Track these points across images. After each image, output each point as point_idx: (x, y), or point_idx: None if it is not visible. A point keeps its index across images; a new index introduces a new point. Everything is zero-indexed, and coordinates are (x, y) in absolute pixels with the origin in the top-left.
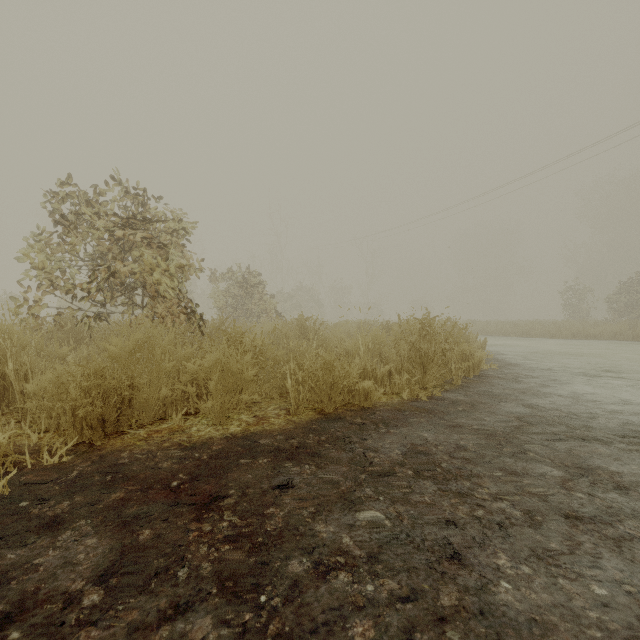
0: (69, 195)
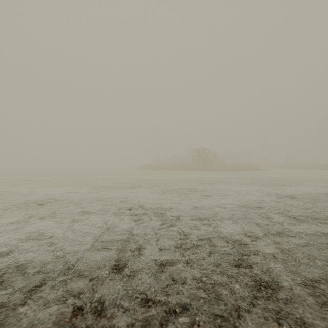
0: (198, 150)
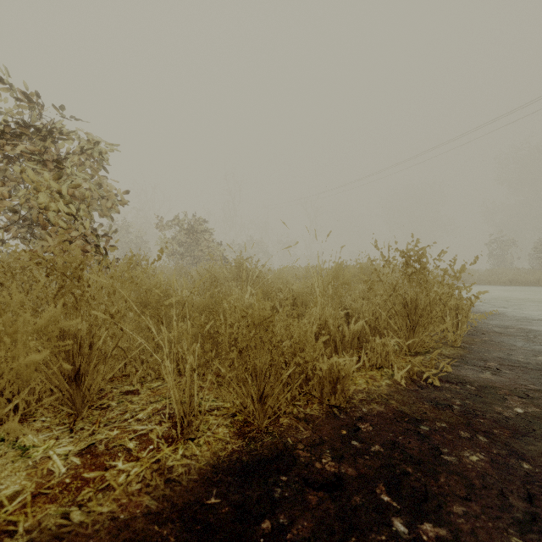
0: None
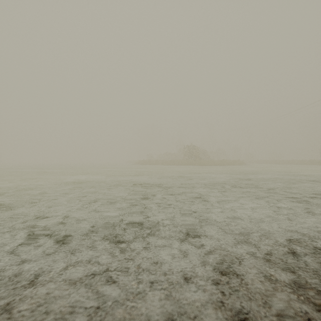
0: (188, 147)
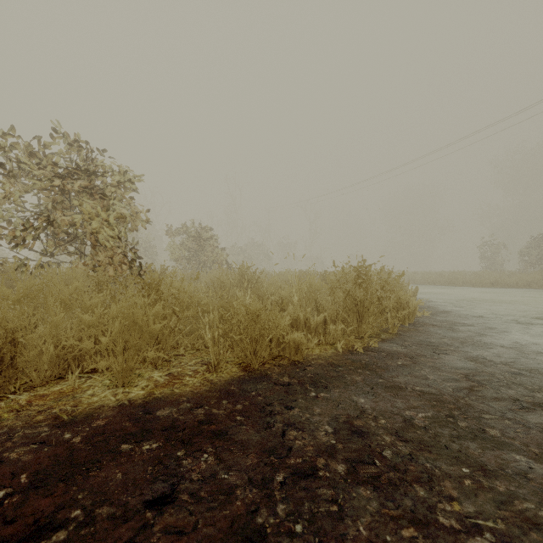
0: (11, 146)
